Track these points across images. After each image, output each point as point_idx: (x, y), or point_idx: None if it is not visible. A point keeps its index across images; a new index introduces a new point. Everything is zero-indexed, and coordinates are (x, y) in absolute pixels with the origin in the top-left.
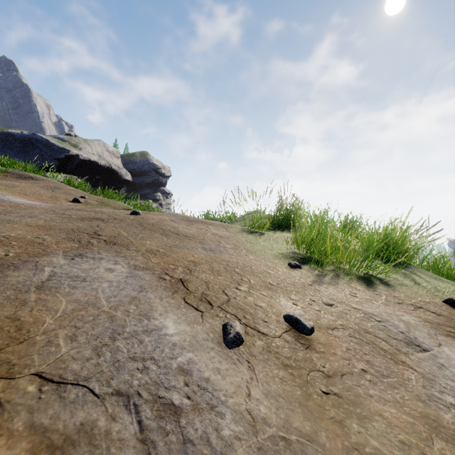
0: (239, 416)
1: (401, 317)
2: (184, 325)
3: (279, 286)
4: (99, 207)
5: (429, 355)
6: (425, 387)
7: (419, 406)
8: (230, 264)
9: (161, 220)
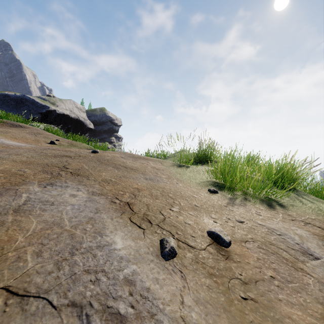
0: (175, 323)
1: (295, 231)
2: (129, 240)
3: (202, 207)
4: (69, 147)
5: (320, 263)
6: (321, 291)
7: (318, 308)
8: (165, 190)
9: (113, 156)
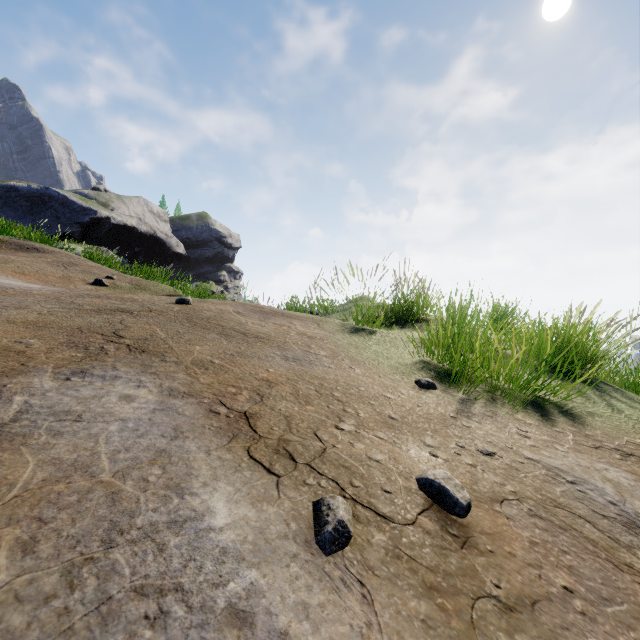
0: None
1: (605, 473)
2: (245, 505)
3: (404, 422)
4: (133, 292)
5: None
6: None
7: None
8: (326, 383)
9: (221, 311)
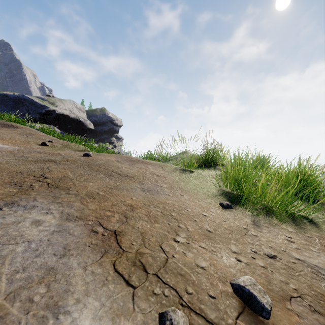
0: None
1: None
2: (106, 321)
3: (216, 234)
4: (62, 149)
5: None
6: None
7: None
8: (167, 206)
9: (108, 160)
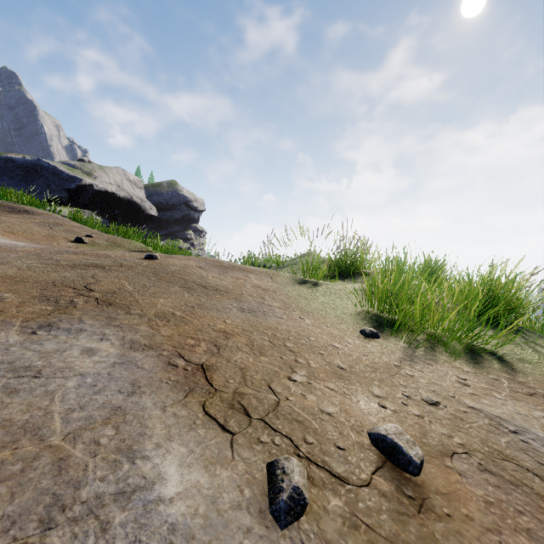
0: None
1: (543, 421)
2: (198, 469)
3: (352, 372)
4: (109, 248)
5: None
6: None
7: None
8: (278, 333)
9: (184, 266)
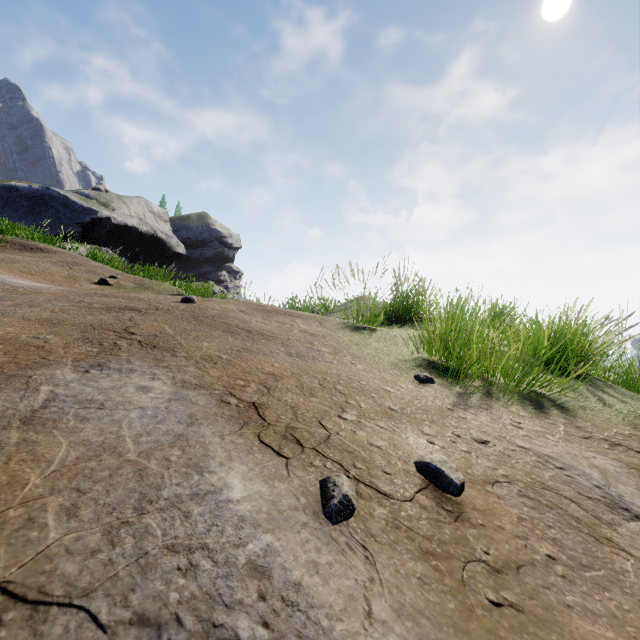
0: None
1: (592, 461)
2: (258, 482)
3: (403, 413)
4: (137, 291)
5: None
6: None
7: None
8: (329, 377)
9: (225, 310)
